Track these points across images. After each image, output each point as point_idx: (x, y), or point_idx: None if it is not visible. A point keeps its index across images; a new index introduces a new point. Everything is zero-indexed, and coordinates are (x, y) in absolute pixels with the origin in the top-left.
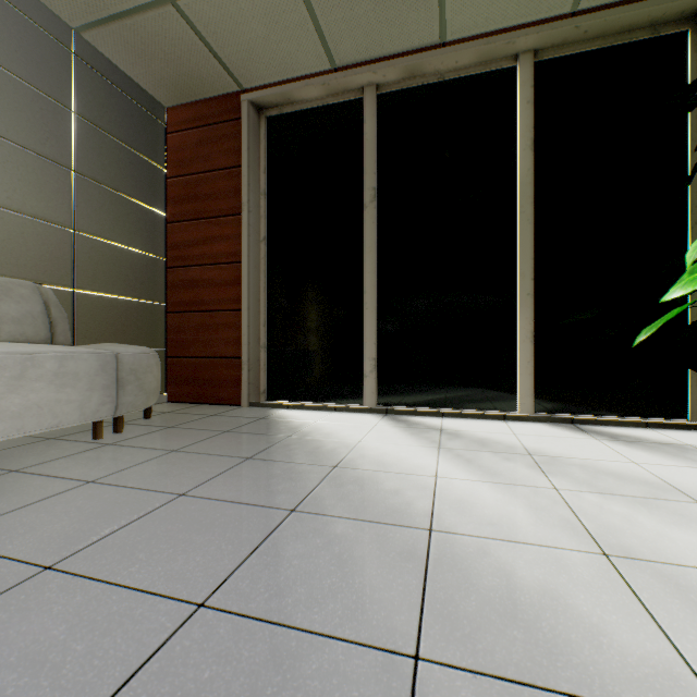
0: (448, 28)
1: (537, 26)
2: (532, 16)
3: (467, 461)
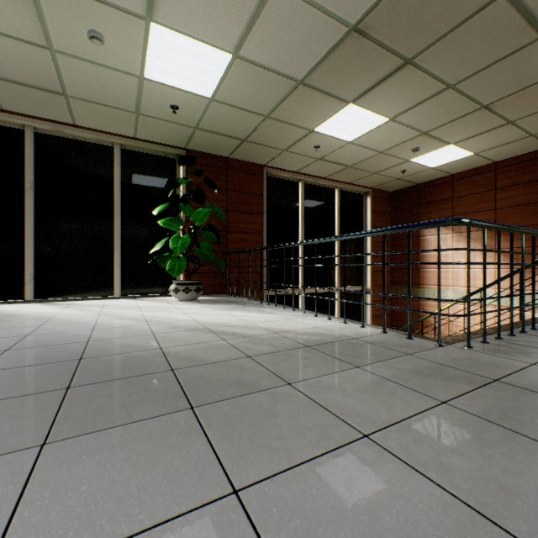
0: (77, 122)
1: (121, 137)
2: (118, 133)
3: (76, 308)
